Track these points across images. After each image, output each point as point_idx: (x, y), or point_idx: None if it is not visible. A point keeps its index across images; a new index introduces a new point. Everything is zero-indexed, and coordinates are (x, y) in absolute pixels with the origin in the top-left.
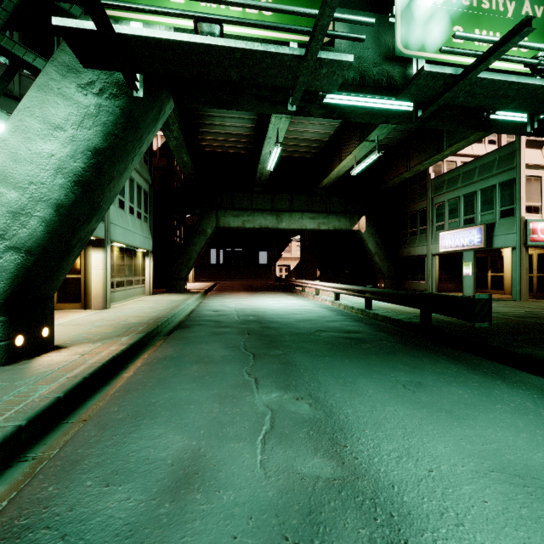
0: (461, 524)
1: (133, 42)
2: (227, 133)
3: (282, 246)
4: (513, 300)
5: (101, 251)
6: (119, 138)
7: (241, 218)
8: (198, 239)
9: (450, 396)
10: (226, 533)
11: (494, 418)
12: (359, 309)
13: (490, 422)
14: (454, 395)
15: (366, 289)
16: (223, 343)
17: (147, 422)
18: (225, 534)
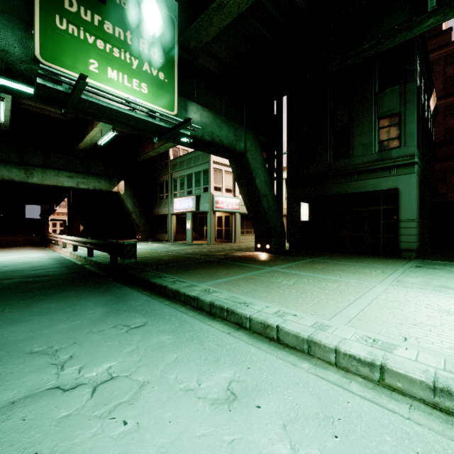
0: None
1: None
2: None
3: (56, 201)
4: (208, 244)
5: None
6: None
7: None
8: None
9: (39, 310)
10: None
11: (47, 317)
12: (84, 257)
13: (38, 321)
14: (44, 309)
15: (87, 240)
16: None
17: None
18: None
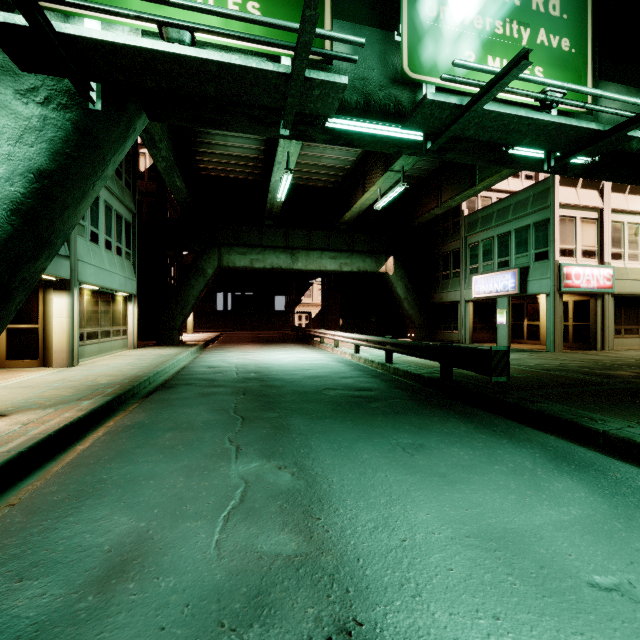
0: (418, 594)
1: (81, 45)
2: (230, 154)
3: (302, 290)
4: (547, 351)
5: (65, 294)
6: (72, 159)
7: (249, 256)
8: (196, 280)
9: (450, 458)
10: (154, 624)
11: (488, 480)
12: (380, 363)
13: (482, 485)
14: (454, 457)
15: (387, 340)
16: (211, 406)
17: (91, 502)
18: (152, 625)
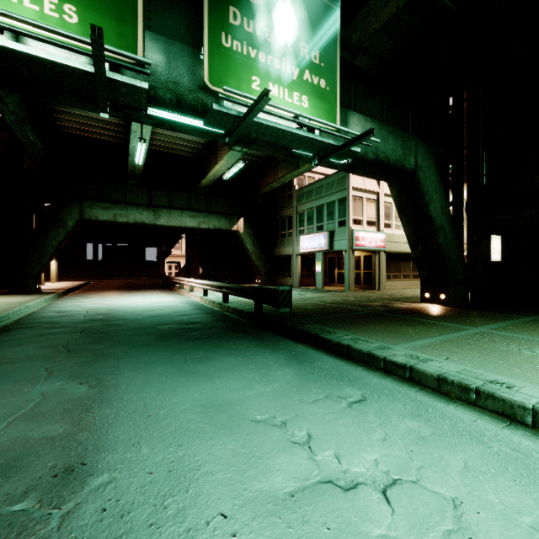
0: (138, 442)
1: None
2: (90, 116)
3: (172, 243)
4: (345, 291)
5: None
6: None
7: (112, 211)
8: (55, 231)
9: (222, 364)
10: None
11: (237, 375)
12: (219, 303)
13: (230, 378)
14: (225, 363)
15: (223, 285)
16: (42, 344)
17: None
18: None
